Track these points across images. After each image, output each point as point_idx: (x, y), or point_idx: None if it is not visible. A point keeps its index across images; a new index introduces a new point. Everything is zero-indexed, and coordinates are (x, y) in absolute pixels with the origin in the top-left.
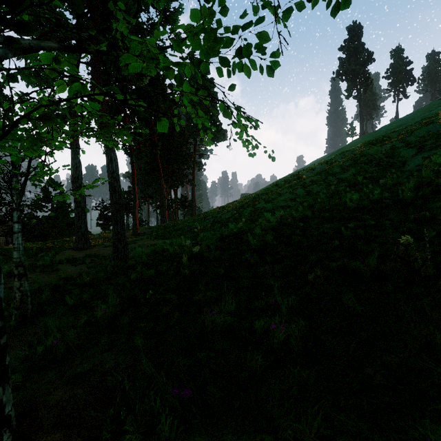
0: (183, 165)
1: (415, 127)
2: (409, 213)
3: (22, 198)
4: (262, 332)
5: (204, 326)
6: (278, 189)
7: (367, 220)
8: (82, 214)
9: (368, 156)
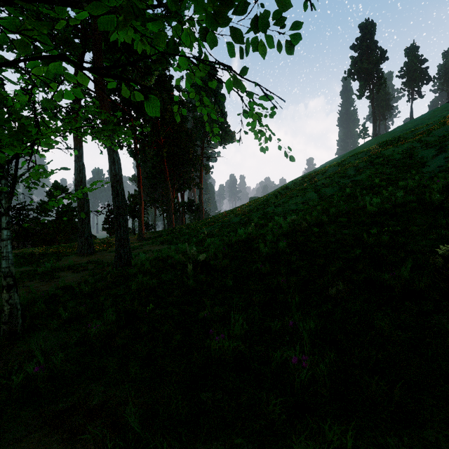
0: (190, 168)
1: (433, 126)
2: (440, 218)
3: (11, 201)
4: (280, 363)
5: (210, 351)
6: (289, 192)
7: (391, 226)
8: (85, 218)
9: (384, 157)
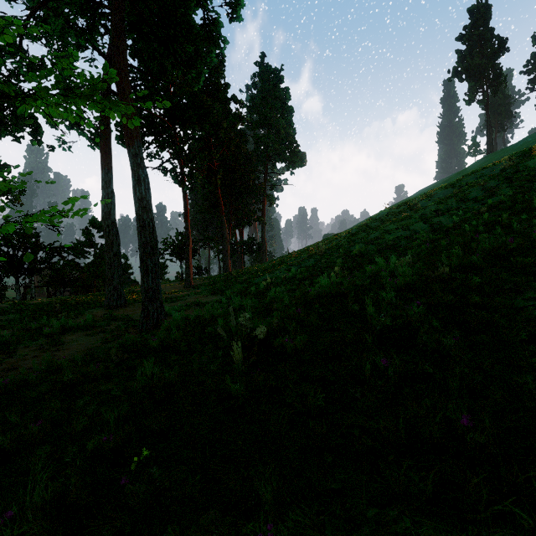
0: (251, 199)
1: None
2: None
3: None
4: None
5: None
6: (381, 224)
7: None
8: (115, 261)
9: (527, 170)
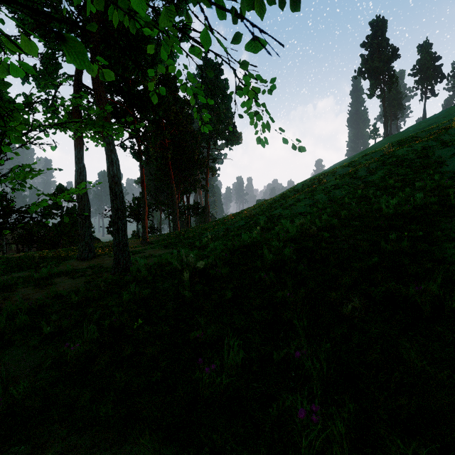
0: (196, 170)
1: (449, 125)
2: None
3: None
4: (283, 410)
5: (199, 385)
6: (297, 194)
7: (412, 231)
8: (86, 222)
9: (397, 156)
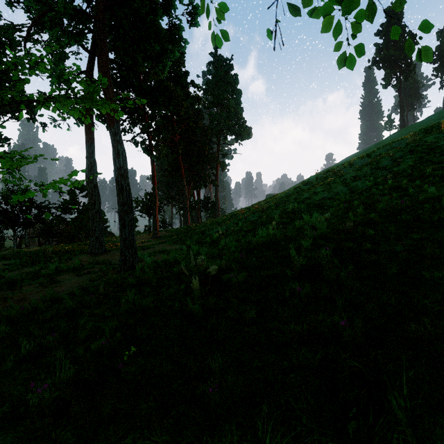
0: (206, 166)
1: None
2: None
3: None
4: None
5: None
6: (311, 187)
7: None
8: (96, 217)
9: (427, 144)
